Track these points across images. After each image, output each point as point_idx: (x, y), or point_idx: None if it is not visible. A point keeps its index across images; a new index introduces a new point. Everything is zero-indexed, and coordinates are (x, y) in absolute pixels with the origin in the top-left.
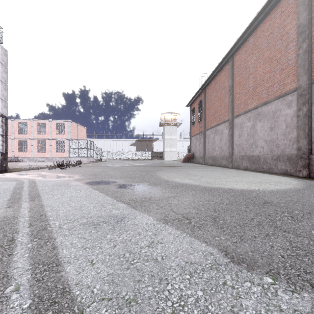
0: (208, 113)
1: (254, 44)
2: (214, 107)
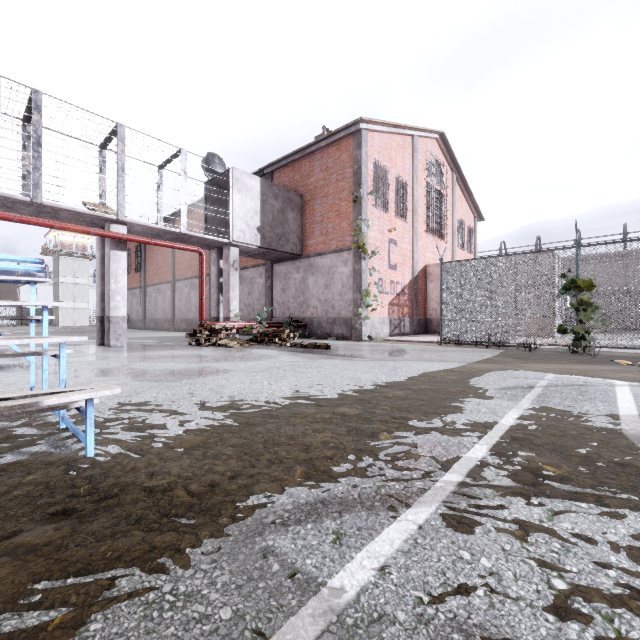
0: (150, 266)
1: (190, 223)
2: (157, 261)
